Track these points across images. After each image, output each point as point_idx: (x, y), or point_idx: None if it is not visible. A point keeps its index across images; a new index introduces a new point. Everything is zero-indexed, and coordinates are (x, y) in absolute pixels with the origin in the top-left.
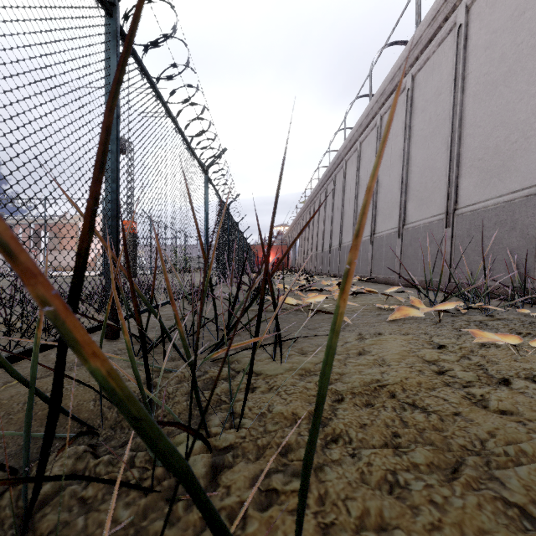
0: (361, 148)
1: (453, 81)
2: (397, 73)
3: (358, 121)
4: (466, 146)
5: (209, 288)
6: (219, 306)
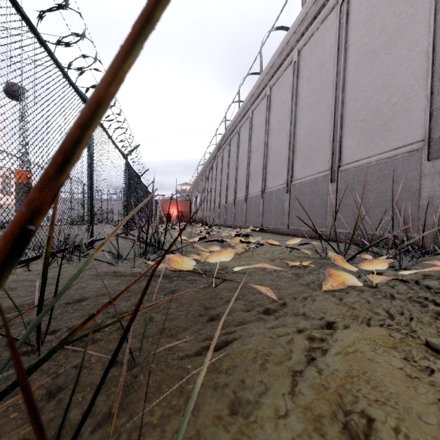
0: (253, 116)
1: (336, 52)
2: (285, 47)
3: (250, 91)
4: (349, 110)
5: (102, 241)
6: (89, 270)
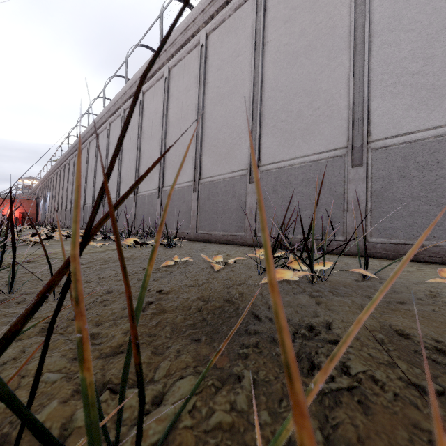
0: (99, 138)
1: (138, 126)
2: (116, 103)
3: (96, 118)
4: (142, 162)
5: None
6: None
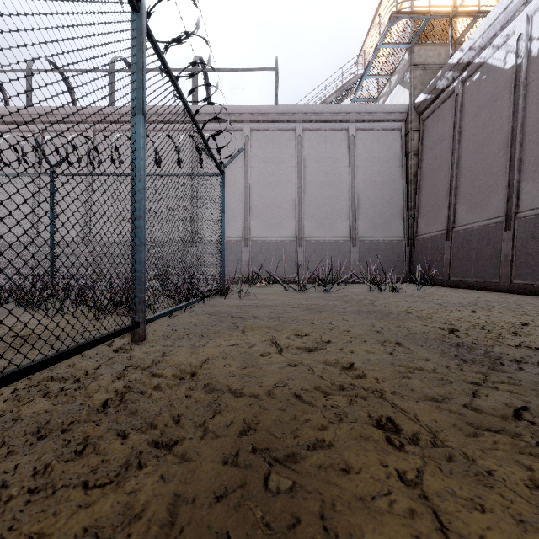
0: None
1: None
2: None
3: None
4: None
5: None
6: None
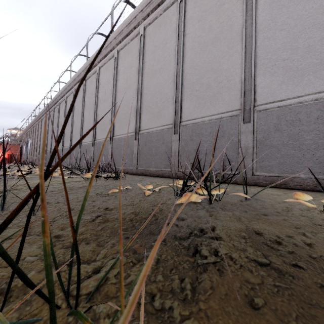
0: (67, 100)
1: (95, 92)
2: (80, 75)
3: (65, 85)
4: (98, 118)
5: None
6: None
